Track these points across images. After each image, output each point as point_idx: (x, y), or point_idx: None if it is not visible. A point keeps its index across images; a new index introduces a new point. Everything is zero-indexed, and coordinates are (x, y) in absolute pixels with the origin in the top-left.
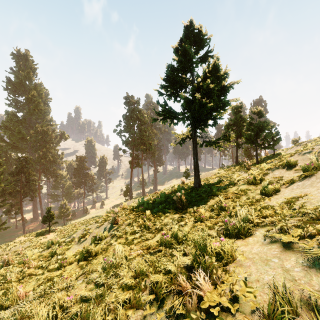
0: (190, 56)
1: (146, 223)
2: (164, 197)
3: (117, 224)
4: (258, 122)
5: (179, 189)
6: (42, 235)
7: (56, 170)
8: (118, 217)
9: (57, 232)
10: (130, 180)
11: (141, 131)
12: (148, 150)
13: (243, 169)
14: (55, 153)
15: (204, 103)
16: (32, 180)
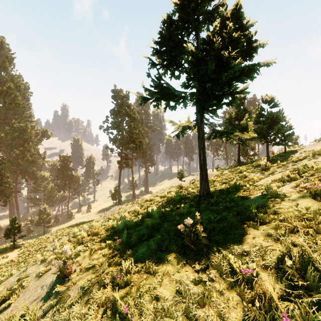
0: (197, 0)
1: (117, 302)
2: (159, 215)
3: (68, 278)
4: (271, 113)
5: (178, 197)
6: (3, 254)
7: (36, 171)
8: (78, 256)
9: (23, 249)
10: (119, 182)
11: (130, 128)
12: (139, 149)
13: (256, 170)
14: (34, 152)
15: (225, 61)
16: (6, 182)
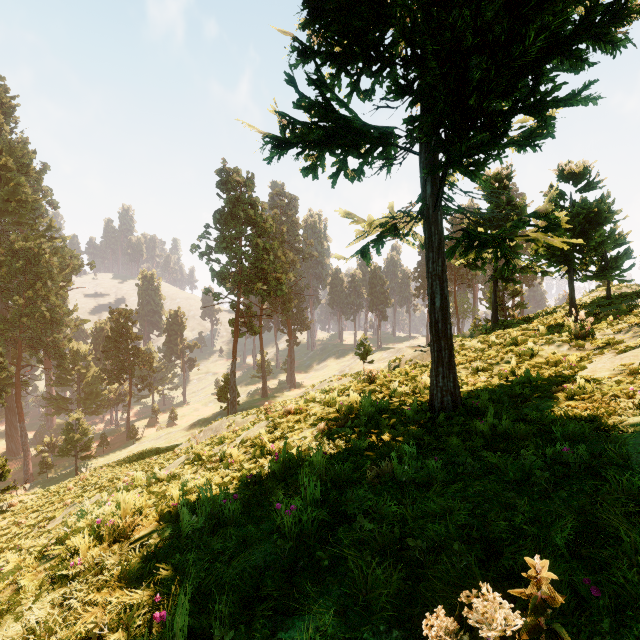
0: None
1: None
2: (320, 485)
3: None
4: (584, 202)
5: (369, 410)
6: None
7: (61, 342)
8: None
9: (9, 518)
10: (232, 364)
11: (257, 250)
12: (274, 294)
13: (557, 338)
14: (57, 302)
15: None
16: None
